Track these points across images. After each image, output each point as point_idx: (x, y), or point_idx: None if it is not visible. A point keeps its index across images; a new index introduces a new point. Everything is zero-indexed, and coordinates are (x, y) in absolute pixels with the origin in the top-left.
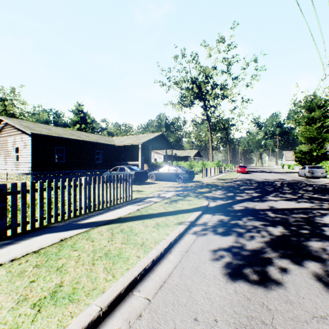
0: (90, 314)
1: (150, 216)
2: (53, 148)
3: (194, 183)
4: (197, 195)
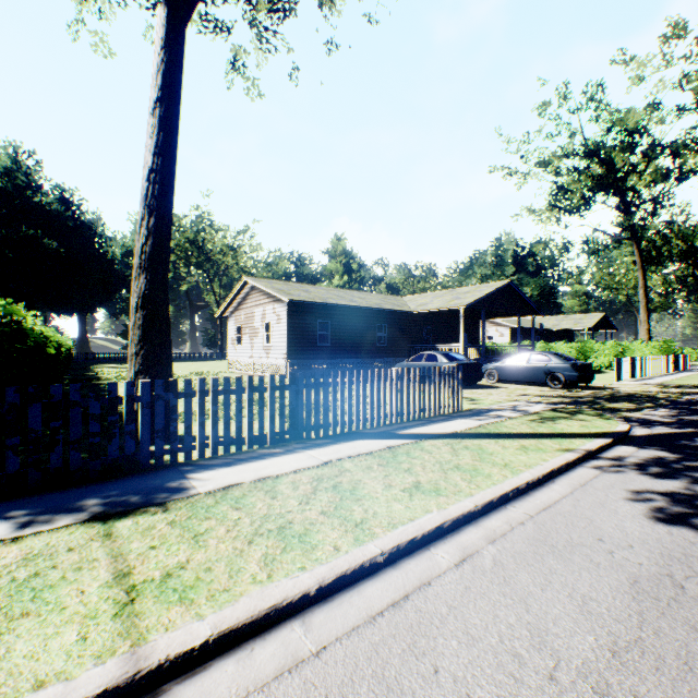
0: (465, 506)
1: (506, 435)
2: (315, 322)
3: (592, 391)
4: (601, 412)
